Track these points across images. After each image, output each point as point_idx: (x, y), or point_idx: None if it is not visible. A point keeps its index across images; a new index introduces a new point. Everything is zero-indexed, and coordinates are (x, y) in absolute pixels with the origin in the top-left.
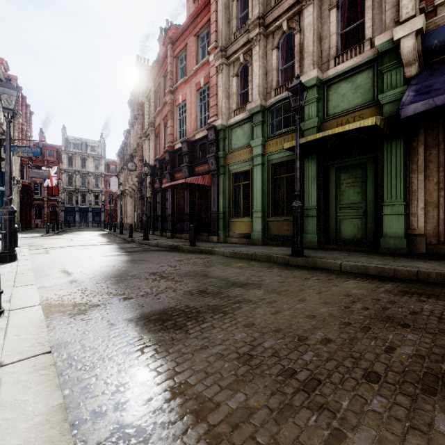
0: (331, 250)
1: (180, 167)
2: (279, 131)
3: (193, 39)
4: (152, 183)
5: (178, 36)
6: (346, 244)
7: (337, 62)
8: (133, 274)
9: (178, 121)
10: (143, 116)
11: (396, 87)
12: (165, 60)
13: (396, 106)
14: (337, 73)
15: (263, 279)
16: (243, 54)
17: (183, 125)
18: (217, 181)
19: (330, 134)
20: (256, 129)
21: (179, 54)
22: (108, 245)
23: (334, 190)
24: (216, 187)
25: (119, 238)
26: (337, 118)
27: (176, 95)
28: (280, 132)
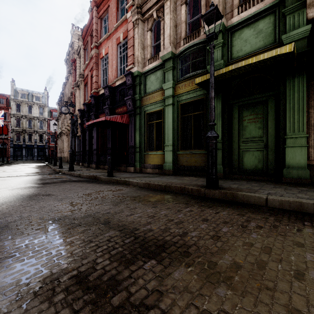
0: (237, 180)
1: (103, 110)
2: (187, 75)
3: (114, 1)
4: (82, 123)
5: (102, 0)
6: (248, 174)
7: (240, 10)
8: (5, 223)
9: (102, 71)
10: (76, 70)
11: (299, 28)
12: (92, 21)
13: (299, 45)
14: (241, 20)
15: (187, 231)
16: (156, 11)
17: (106, 75)
18: (134, 120)
19: (241, 67)
20: (168, 74)
21: (102, 15)
22: (31, 176)
23: (237, 126)
24: (133, 125)
25: (51, 169)
26: (240, 60)
27: (100, 49)
28: (188, 75)
